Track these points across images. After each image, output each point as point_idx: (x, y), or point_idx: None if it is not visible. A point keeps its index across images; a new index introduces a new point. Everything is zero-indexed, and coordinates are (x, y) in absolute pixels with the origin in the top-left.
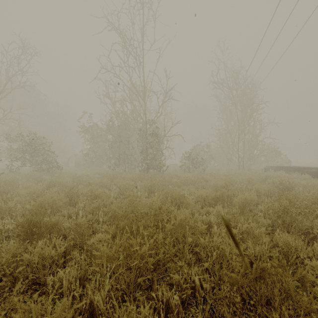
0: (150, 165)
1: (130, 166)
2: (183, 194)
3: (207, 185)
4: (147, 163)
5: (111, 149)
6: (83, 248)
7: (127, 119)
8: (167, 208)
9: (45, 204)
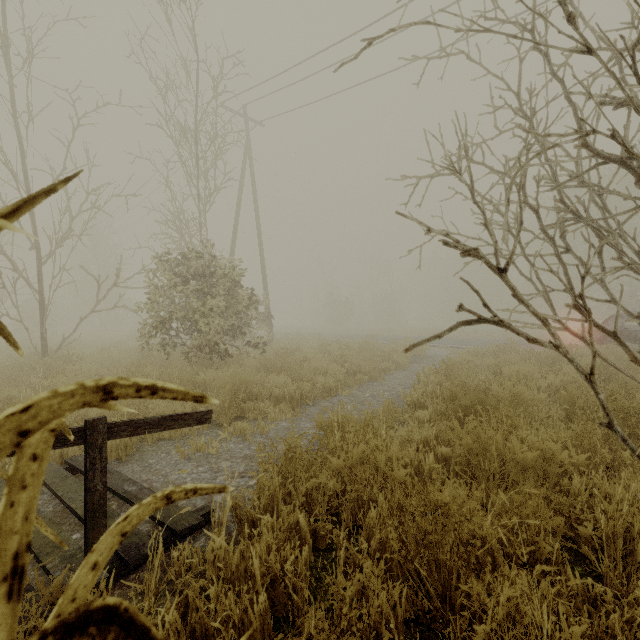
0: None
1: None
2: None
3: None
4: None
5: None
6: None
7: None
8: None
9: None
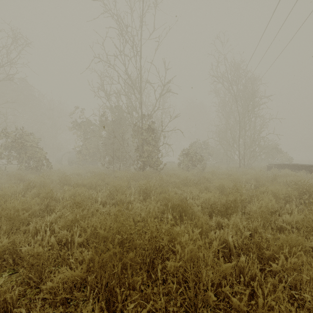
0: (146, 163)
1: (125, 164)
2: (184, 197)
3: (211, 186)
4: (143, 160)
5: (105, 146)
6: (42, 289)
7: (122, 113)
8: (166, 218)
9: (2, 217)
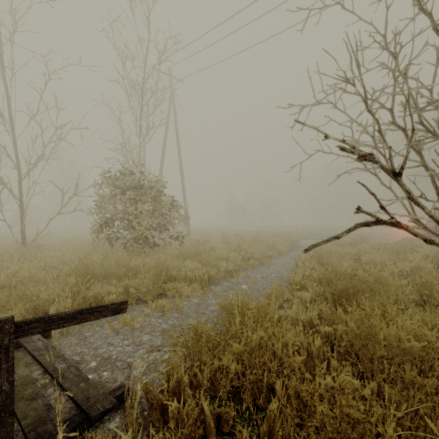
0: None
1: None
2: None
3: None
4: None
5: None
6: None
7: None
8: None
9: None
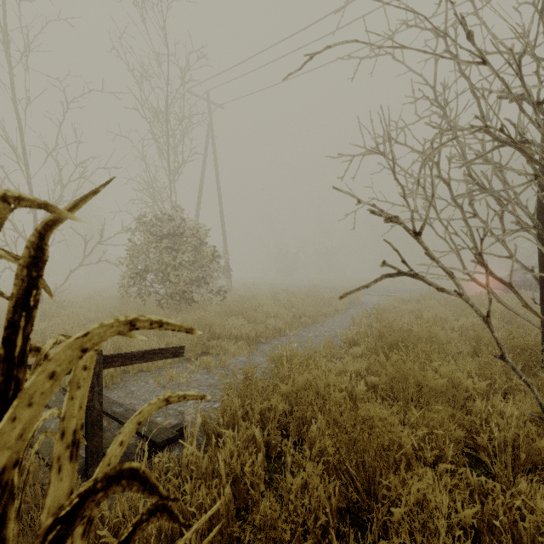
0: None
1: None
2: None
3: None
4: None
5: None
6: None
7: None
8: None
9: None
